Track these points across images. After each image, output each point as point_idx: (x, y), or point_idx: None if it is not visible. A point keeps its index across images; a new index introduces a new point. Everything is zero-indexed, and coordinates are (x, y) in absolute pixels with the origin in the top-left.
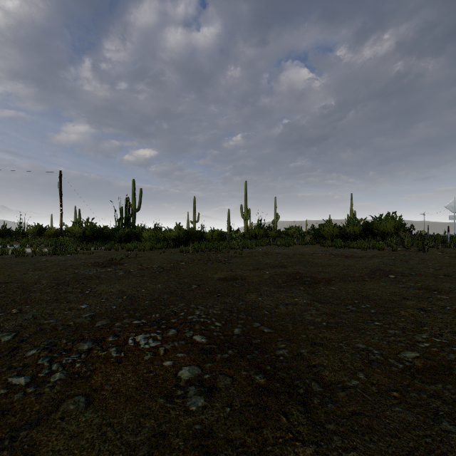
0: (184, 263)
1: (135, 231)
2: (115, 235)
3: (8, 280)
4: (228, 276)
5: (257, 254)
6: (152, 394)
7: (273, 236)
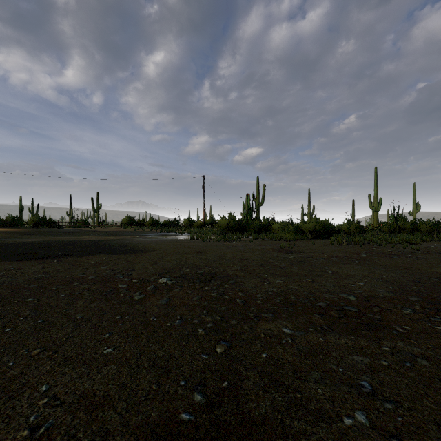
0: (366, 255)
1: (264, 223)
2: (250, 226)
3: (242, 257)
4: None
5: (440, 251)
6: None
7: (428, 230)
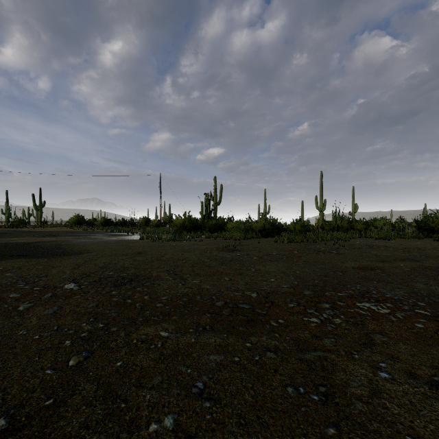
0: (297, 252)
1: (220, 223)
2: (206, 226)
3: (179, 258)
4: (361, 265)
5: (360, 247)
6: (434, 342)
7: (360, 228)
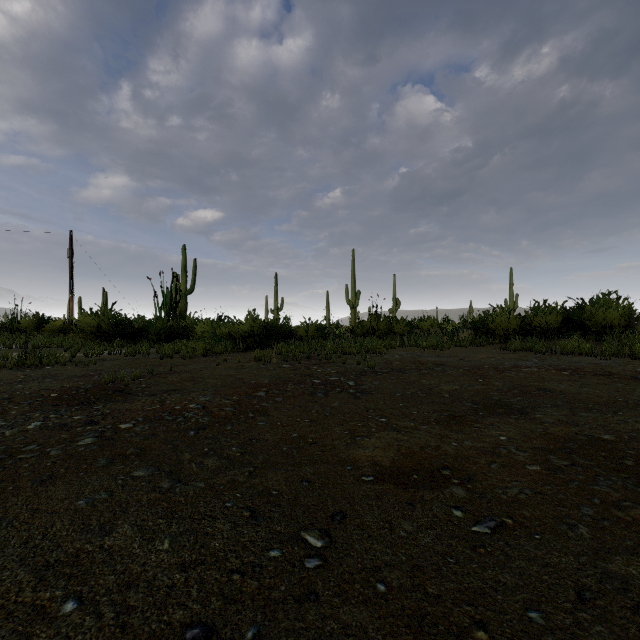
0: (264, 395)
1: (185, 324)
2: (151, 330)
3: None
4: (401, 456)
5: (402, 367)
6: None
7: (402, 331)
